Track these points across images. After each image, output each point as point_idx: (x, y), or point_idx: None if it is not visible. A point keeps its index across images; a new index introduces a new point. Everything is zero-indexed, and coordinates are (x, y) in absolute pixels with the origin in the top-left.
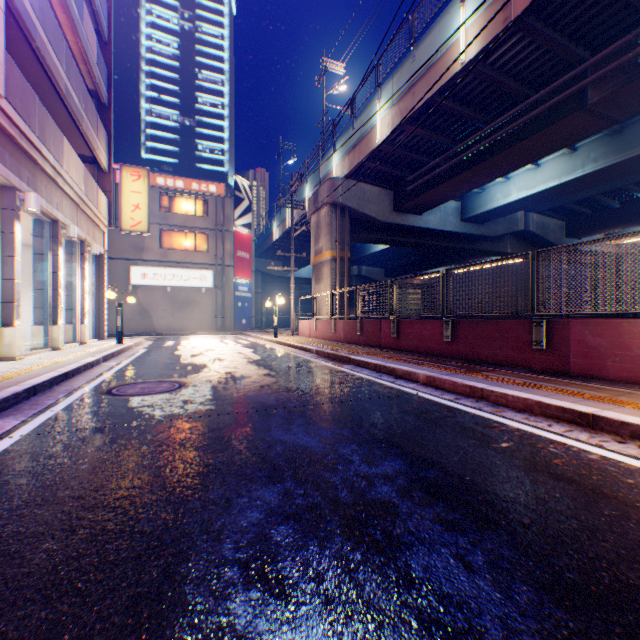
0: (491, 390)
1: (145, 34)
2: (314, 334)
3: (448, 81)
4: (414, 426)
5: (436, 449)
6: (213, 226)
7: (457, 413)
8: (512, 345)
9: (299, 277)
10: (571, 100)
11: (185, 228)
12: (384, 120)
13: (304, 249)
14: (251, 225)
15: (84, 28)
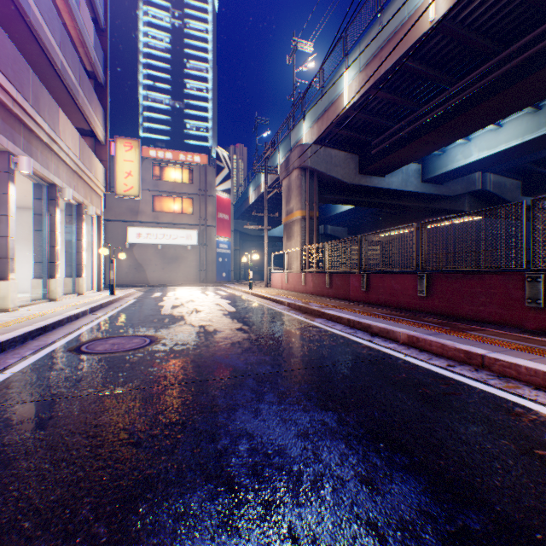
0: (495, 358)
1: (142, 32)
2: (285, 286)
3: (416, 41)
4: (413, 410)
5: (459, 458)
6: (197, 191)
7: (460, 388)
8: (499, 302)
9: (272, 236)
10: (545, 53)
11: (173, 194)
12: (351, 87)
13: (276, 211)
14: (230, 190)
15: (80, 13)
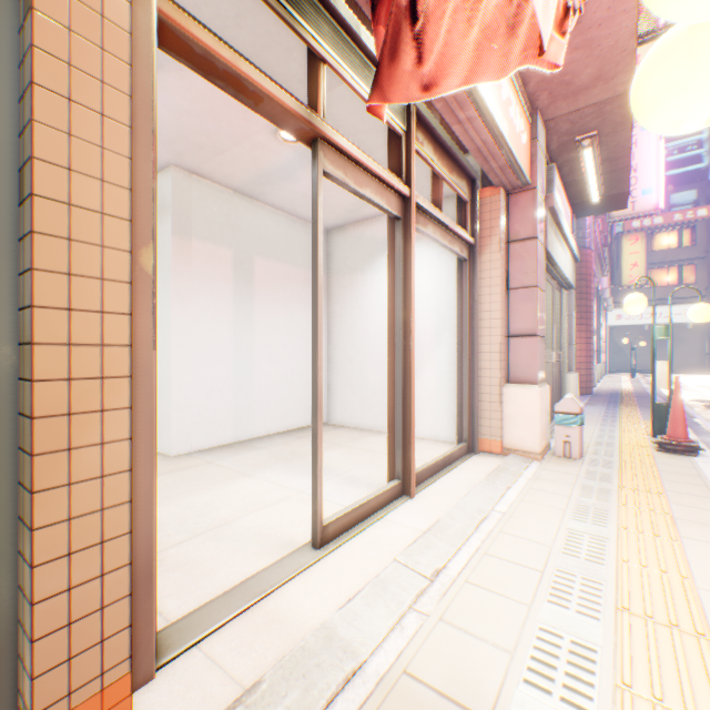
0: None
1: None
2: None
3: None
4: None
5: None
6: (700, 254)
7: None
8: None
9: None
10: None
11: (662, 264)
12: None
13: None
14: None
15: None
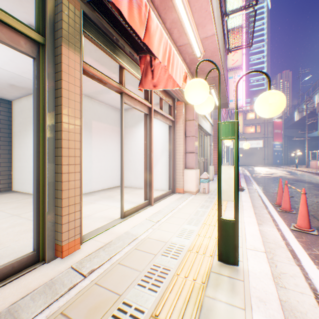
0: None
1: None
2: (317, 167)
3: None
4: None
5: None
6: (262, 121)
7: None
8: None
9: (313, 136)
10: None
11: (249, 124)
12: None
13: (315, 122)
14: (281, 117)
15: None
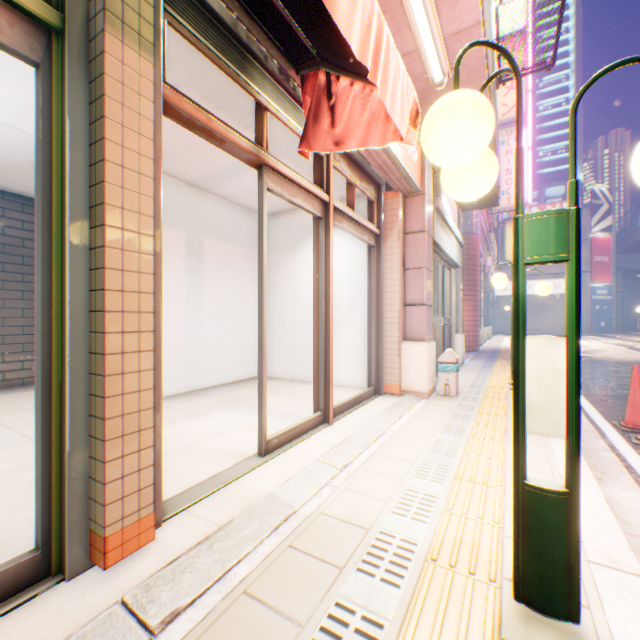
0: None
1: None
2: None
3: None
4: None
5: None
6: None
7: None
8: None
9: None
10: None
11: None
12: None
13: None
14: (609, 227)
15: None
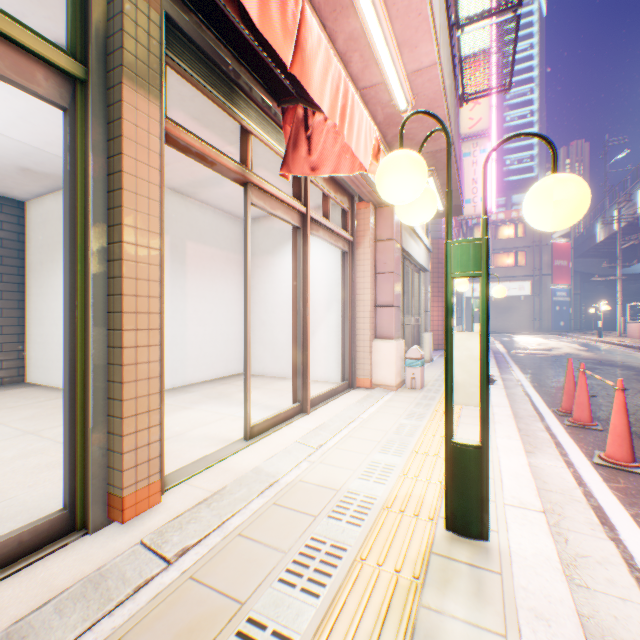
0: None
1: None
2: None
3: None
4: None
5: None
6: (529, 243)
7: None
8: None
9: (632, 273)
10: None
11: (504, 250)
12: None
13: (638, 245)
14: (568, 234)
15: None
